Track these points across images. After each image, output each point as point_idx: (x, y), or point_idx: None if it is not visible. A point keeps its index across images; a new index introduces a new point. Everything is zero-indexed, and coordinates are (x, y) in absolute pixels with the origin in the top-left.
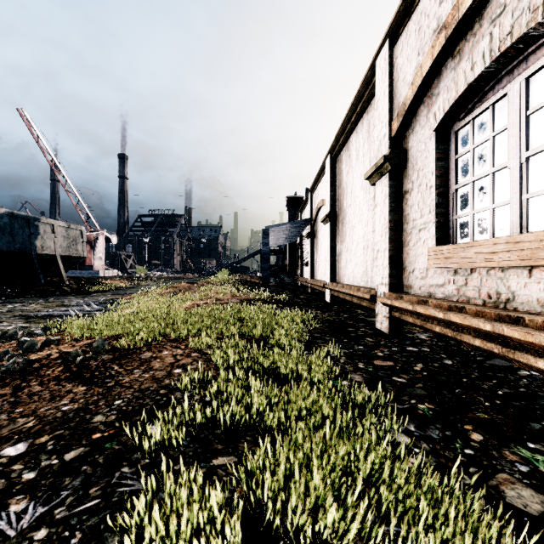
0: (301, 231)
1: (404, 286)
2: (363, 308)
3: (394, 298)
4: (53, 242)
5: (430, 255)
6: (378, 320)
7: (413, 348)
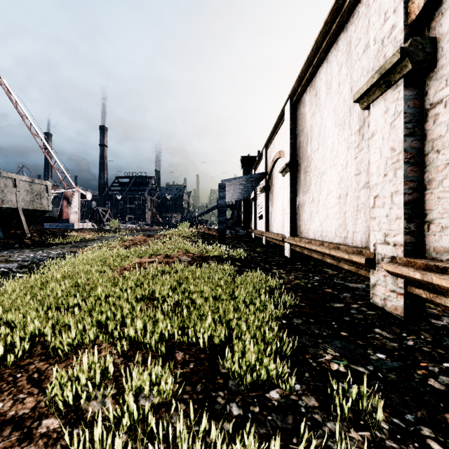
0: (255, 186)
1: (428, 247)
2: (331, 266)
3: (422, 268)
4: (14, 196)
5: None
6: (377, 294)
7: None
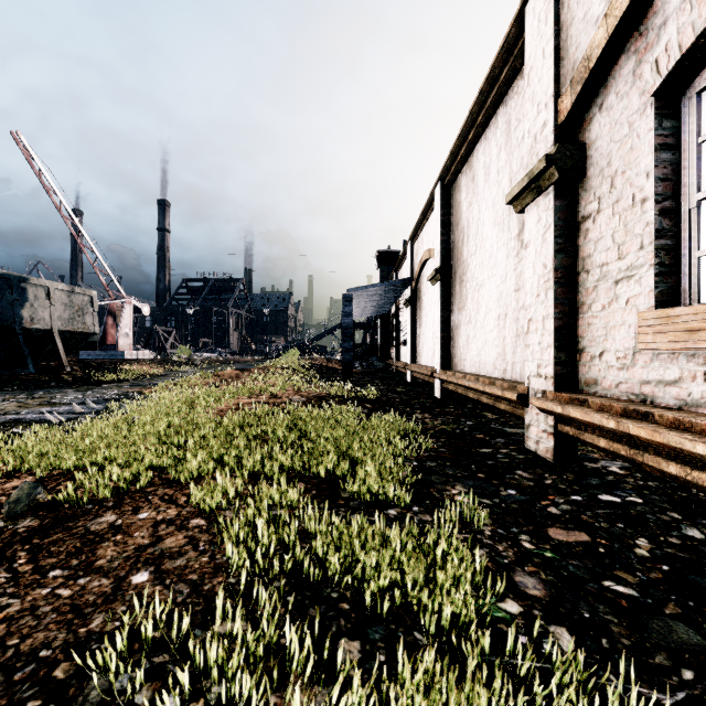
0: (397, 297)
1: (580, 379)
2: (494, 409)
3: (567, 402)
4: (48, 312)
5: (645, 326)
6: (531, 436)
7: (610, 495)
